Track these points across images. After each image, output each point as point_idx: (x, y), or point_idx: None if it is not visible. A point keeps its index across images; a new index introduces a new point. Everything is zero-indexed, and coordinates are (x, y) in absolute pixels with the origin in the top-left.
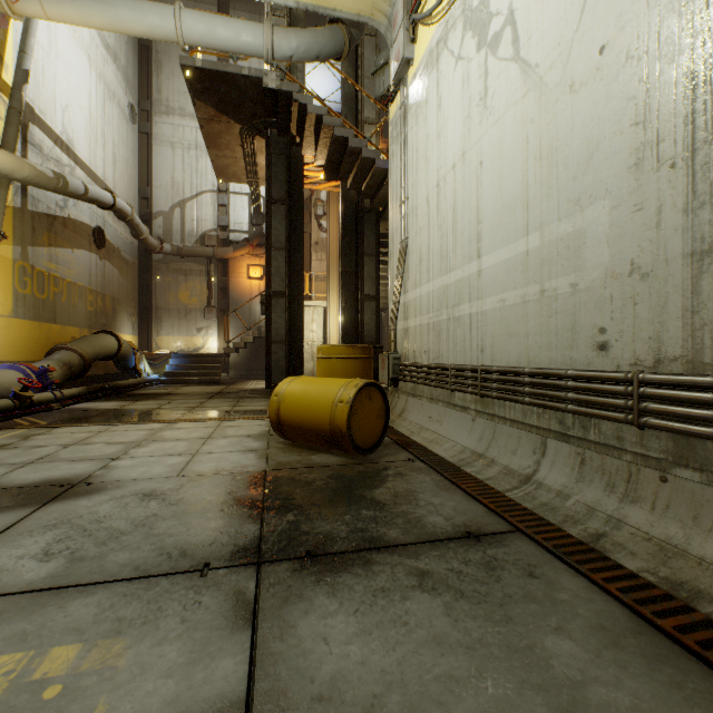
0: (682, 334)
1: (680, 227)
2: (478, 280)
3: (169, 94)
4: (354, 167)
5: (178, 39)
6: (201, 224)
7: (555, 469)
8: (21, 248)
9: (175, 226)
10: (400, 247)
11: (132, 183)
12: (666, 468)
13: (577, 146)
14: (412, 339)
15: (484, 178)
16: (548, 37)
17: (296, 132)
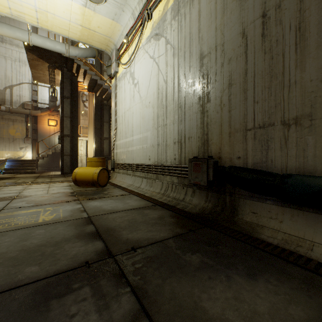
0: (157, 157)
1: (156, 140)
2: (132, 142)
3: None
4: (100, 89)
5: (29, 43)
6: (22, 98)
7: (143, 184)
8: None
9: (7, 97)
10: (115, 127)
11: None
12: (155, 180)
13: (147, 119)
14: (118, 156)
15: (133, 117)
16: (143, 93)
17: (75, 72)
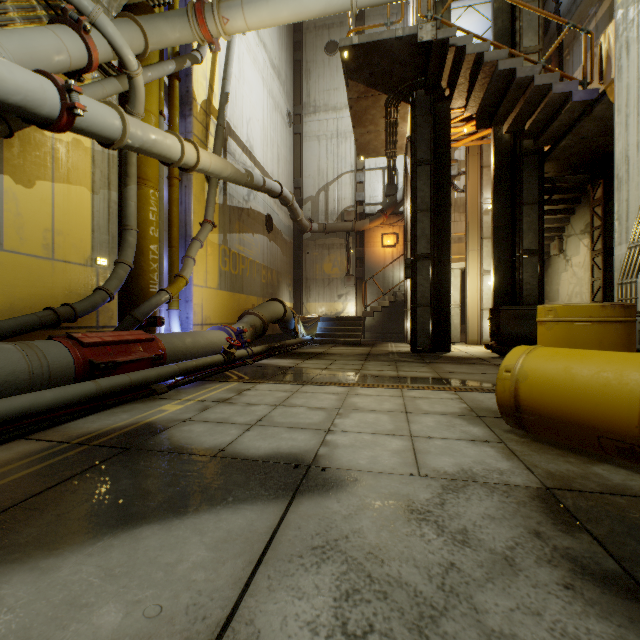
0: None
1: None
2: None
3: (316, 95)
4: (518, 104)
5: (352, 4)
6: (340, 203)
7: None
8: (223, 236)
9: (320, 208)
10: None
11: (289, 176)
12: None
13: None
14: None
15: None
16: None
17: (447, 83)
